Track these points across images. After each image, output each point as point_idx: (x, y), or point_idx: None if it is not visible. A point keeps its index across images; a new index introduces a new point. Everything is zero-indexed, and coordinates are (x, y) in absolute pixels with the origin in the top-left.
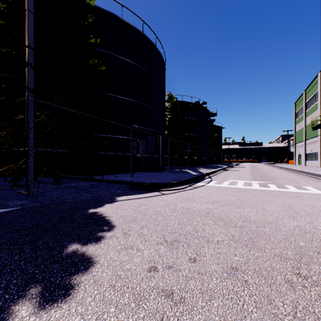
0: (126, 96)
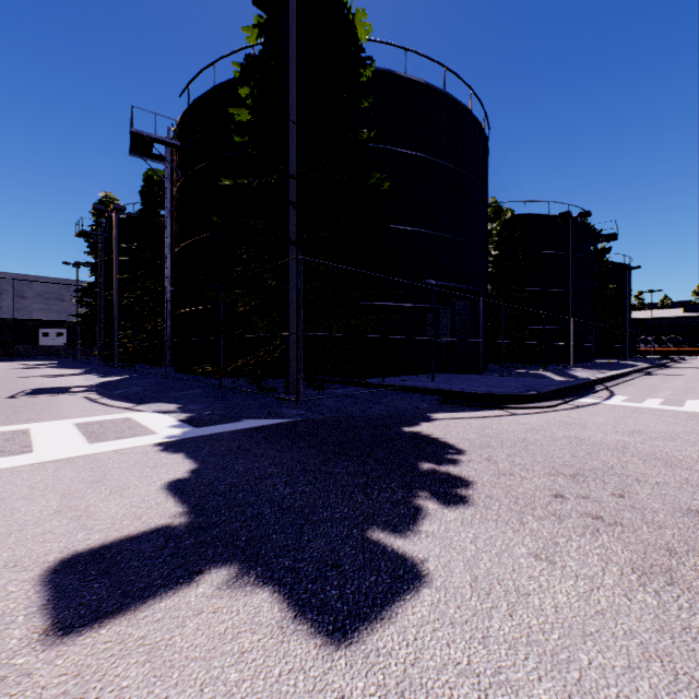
0: (413, 224)
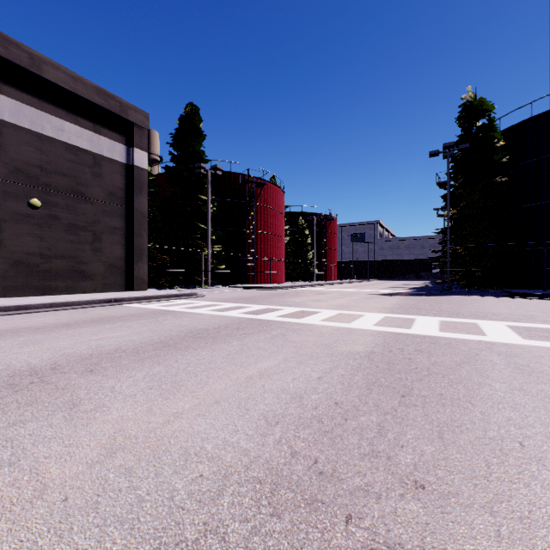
0: None
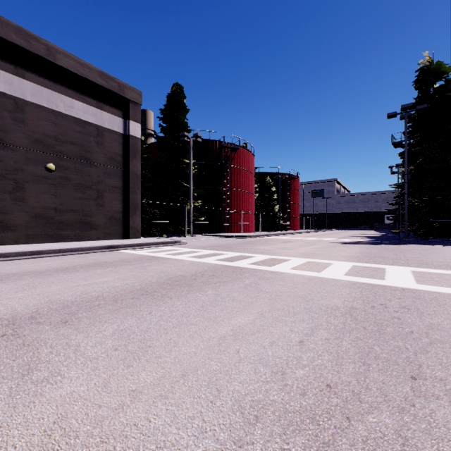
0: None
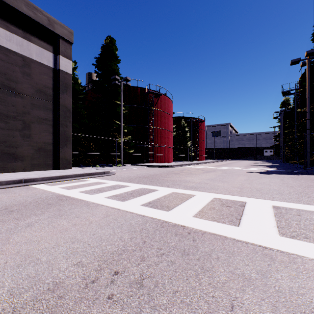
0: None
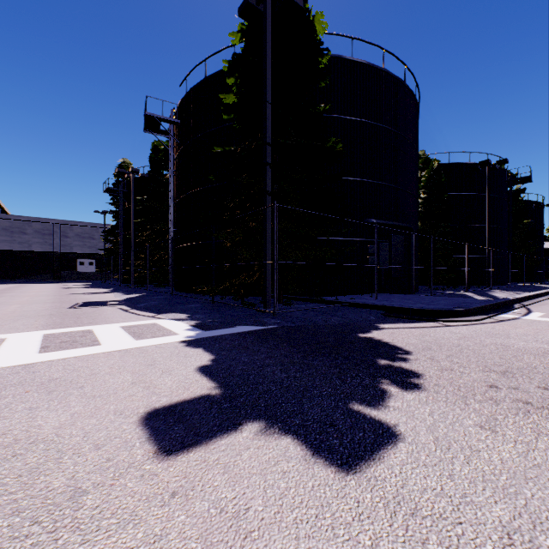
0: (357, 175)
